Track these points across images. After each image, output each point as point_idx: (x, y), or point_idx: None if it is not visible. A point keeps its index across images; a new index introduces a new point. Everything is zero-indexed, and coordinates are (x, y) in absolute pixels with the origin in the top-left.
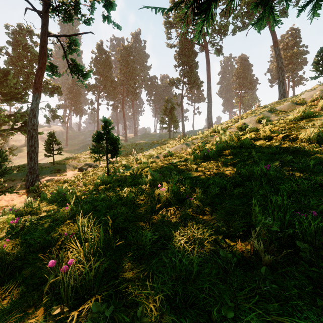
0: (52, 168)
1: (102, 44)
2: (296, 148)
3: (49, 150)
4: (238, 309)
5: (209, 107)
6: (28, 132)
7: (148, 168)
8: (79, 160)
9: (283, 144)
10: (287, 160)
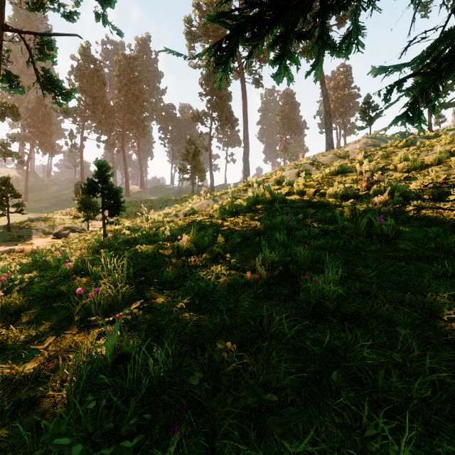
0: (6, 234)
1: (89, 47)
2: (321, 202)
3: (1, 206)
4: (239, 303)
5: (245, 154)
6: None
7: (164, 227)
8: (54, 223)
9: (313, 199)
10: (310, 213)
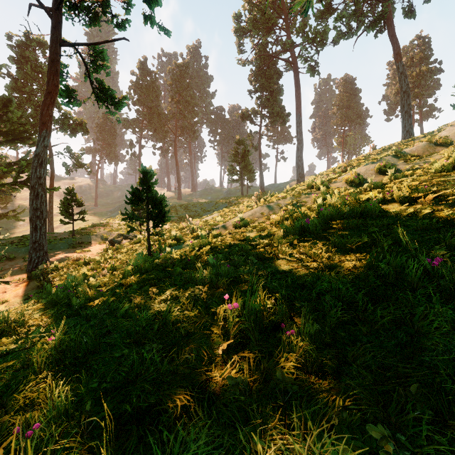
0: (70, 240)
1: (145, 61)
2: None
3: (67, 214)
4: None
5: (299, 151)
6: (31, 188)
7: (209, 248)
8: (112, 228)
9: (438, 210)
10: None
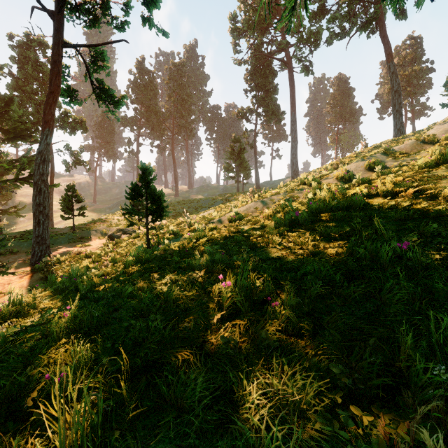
0: (71, 235)
1: (143, 60)
2: (441, 212)
3: (67, 210)
4: None
5: (293, 148)
6: (34, 184)
7: (205, 240)
8: (111, 224)
9: (417, 203)
10: (431, 231)
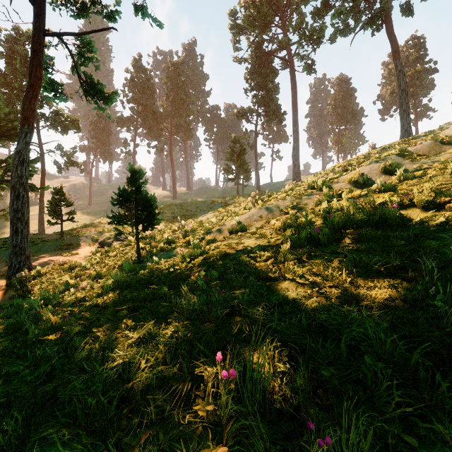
0: (58, 242)
1: (140, 58)
2: None
3: (55, 215)
4: None
5: (295, 150)
6: (11, 188)
7: (201, 258)
8: (103, 229)
9: None
10: None
